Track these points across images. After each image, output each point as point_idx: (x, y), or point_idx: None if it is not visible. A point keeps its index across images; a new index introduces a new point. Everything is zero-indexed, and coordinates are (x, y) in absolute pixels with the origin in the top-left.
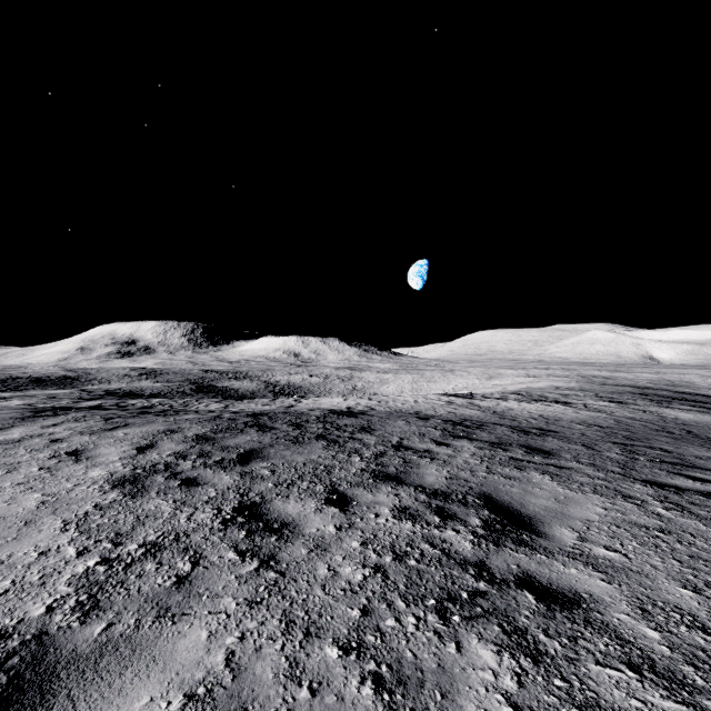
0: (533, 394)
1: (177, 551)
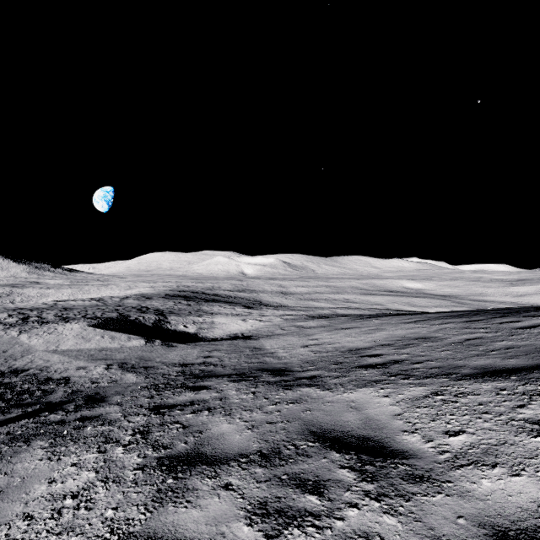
0: (99, 298)
1: None
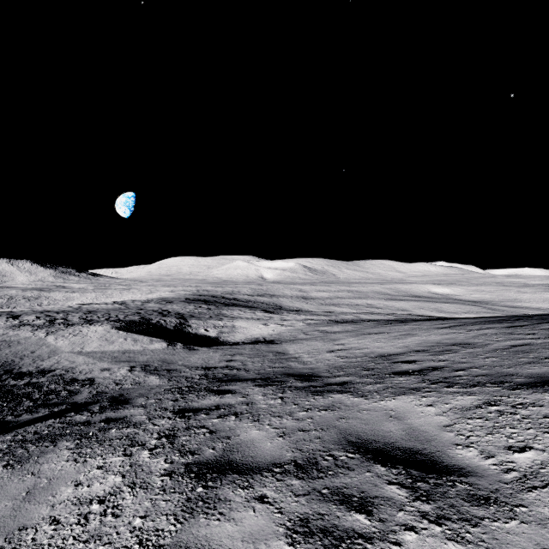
0: (121, 301)
1: None
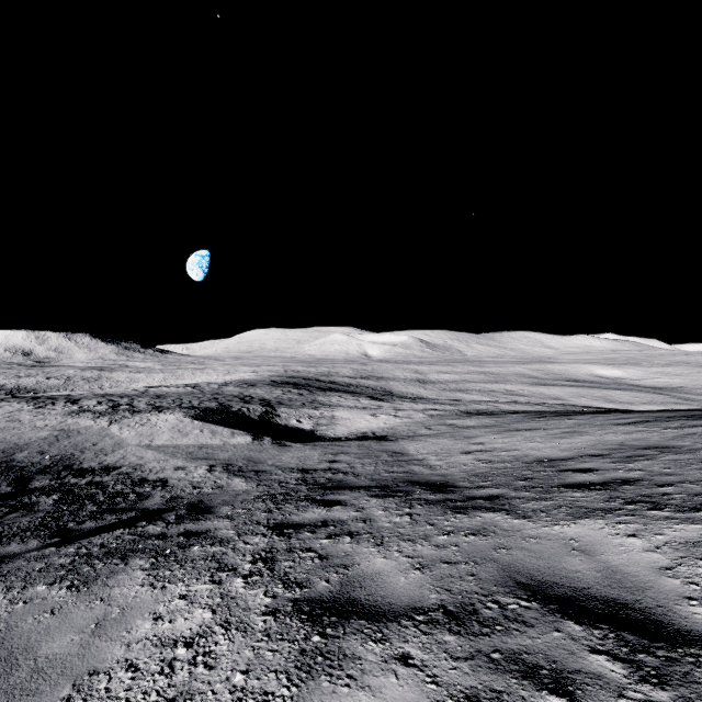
0: (194, 384)
1: (19, 404)
